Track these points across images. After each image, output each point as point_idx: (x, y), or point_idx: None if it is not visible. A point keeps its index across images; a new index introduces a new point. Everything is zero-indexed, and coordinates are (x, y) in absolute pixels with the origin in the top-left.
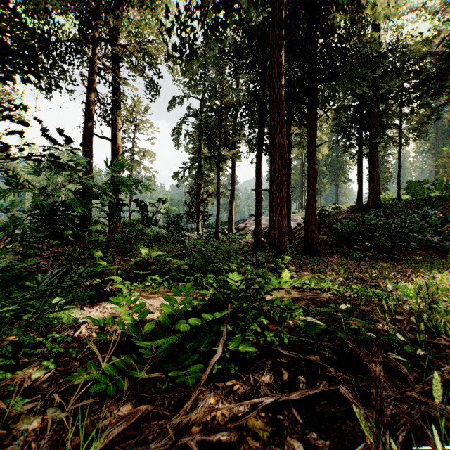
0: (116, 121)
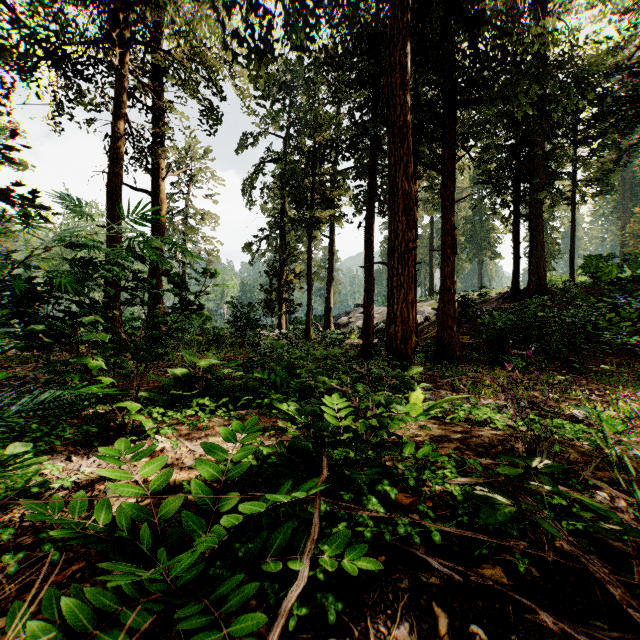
0: (158, 165)
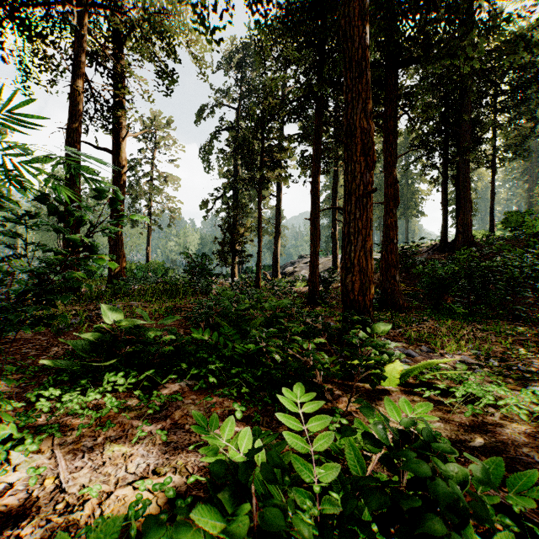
0: (119, 126)
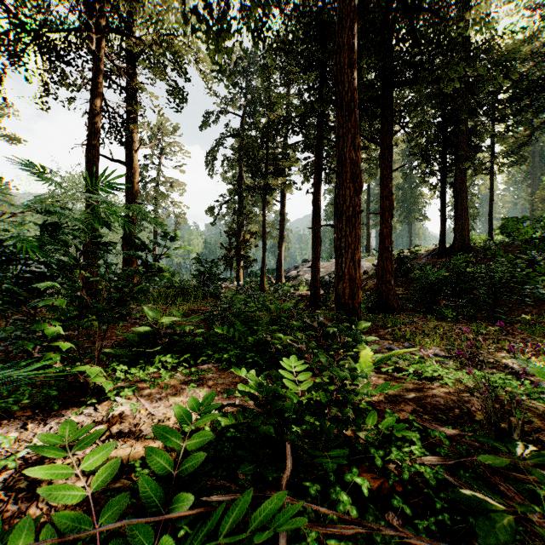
0: (132, 139)
